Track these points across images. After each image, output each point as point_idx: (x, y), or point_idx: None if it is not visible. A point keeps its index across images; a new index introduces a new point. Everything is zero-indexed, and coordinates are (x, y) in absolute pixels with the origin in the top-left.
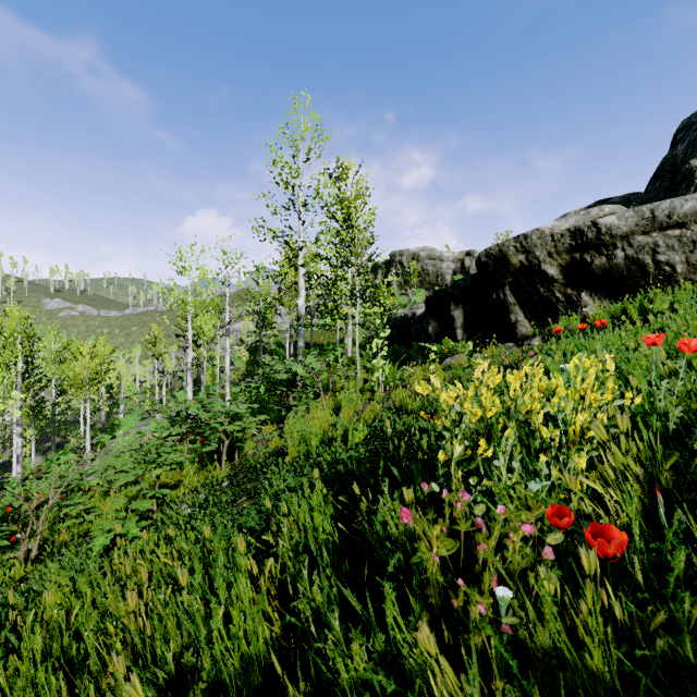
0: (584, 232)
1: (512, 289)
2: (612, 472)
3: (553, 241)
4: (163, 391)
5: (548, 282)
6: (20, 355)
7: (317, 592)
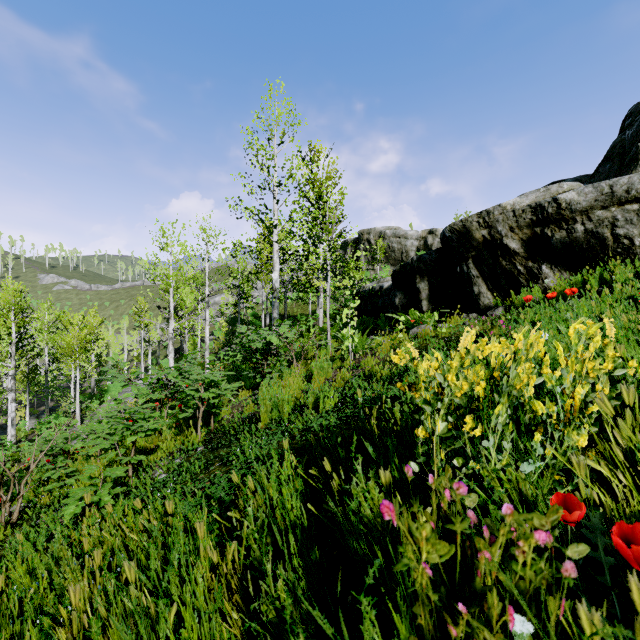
0: (544, 207)
1: (475, 262)
2: (620, 452)
3: (515, 216)
4: (149, 359)
5: (510, 255)
6: (13, 326)
7: (282, 590)
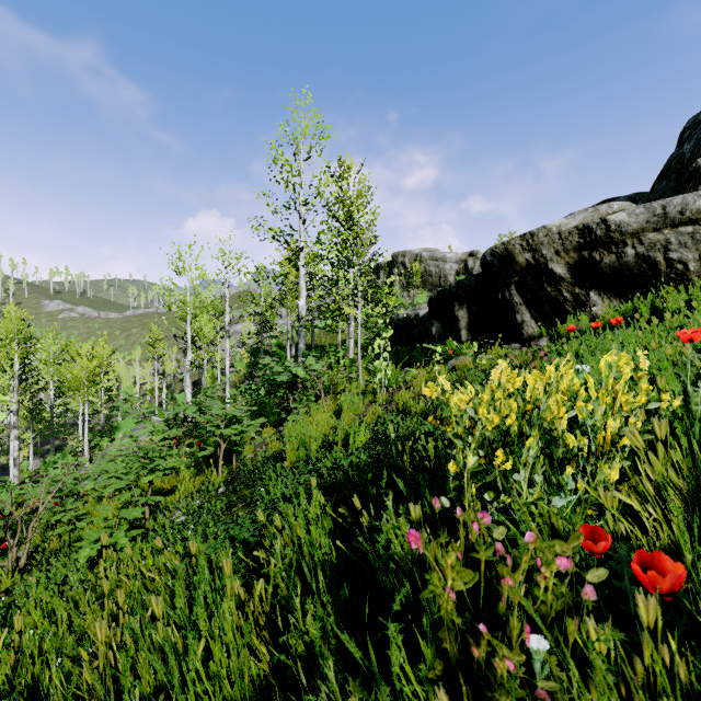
0: (592, 229)
1: (518, 288)
2: (650, 486)
3: (561, 239)
4: (164, 393)
5: (555, 281)
6: (16, 357)
7: (311, 624)
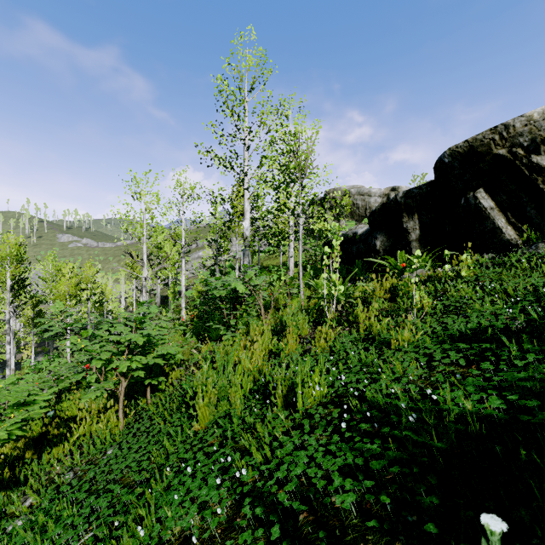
0: None
1: (487, 190)
2: None
3: None
4: None
5: (544, 176)
6: (8, 274)
7: None
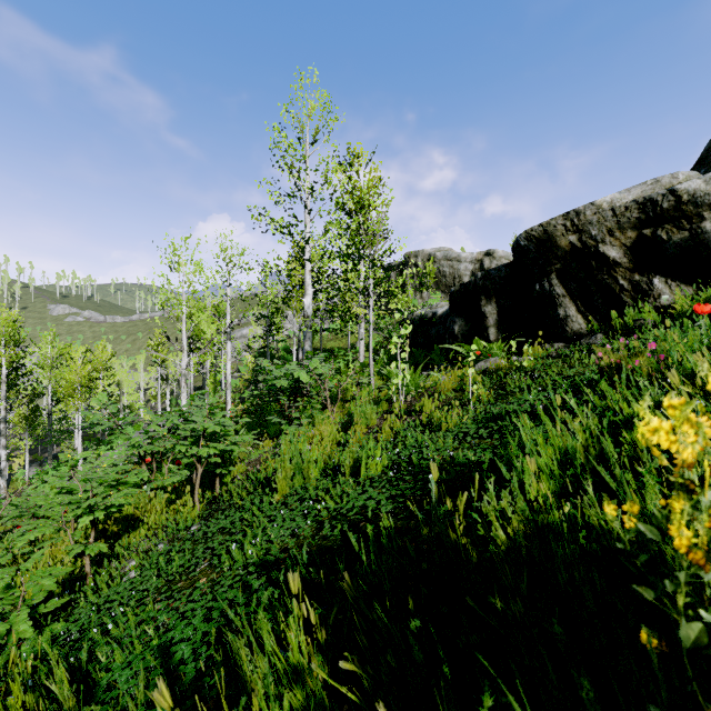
0: (657, 202)
1: (560, 277)
2: None
3: (615, 215)
4: (167, 399)
5: (608, 267)
6: (4, 360)
7: None
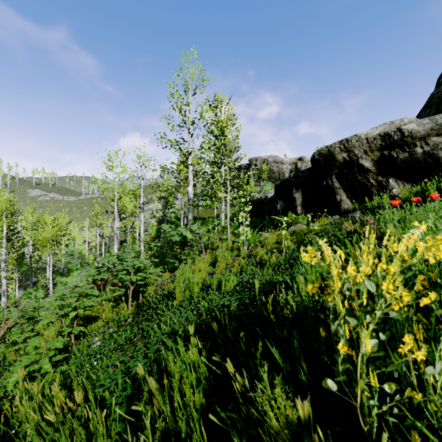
0: (391, 135)
1: (337, 177)
2: None
3: (368, 142)
4: (103, 248)
5: (364, 172)
6: (5, 225)
7: None
